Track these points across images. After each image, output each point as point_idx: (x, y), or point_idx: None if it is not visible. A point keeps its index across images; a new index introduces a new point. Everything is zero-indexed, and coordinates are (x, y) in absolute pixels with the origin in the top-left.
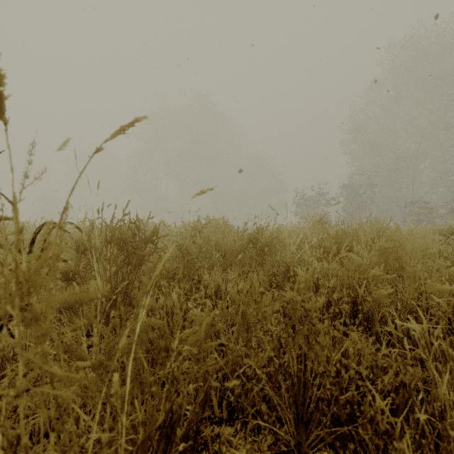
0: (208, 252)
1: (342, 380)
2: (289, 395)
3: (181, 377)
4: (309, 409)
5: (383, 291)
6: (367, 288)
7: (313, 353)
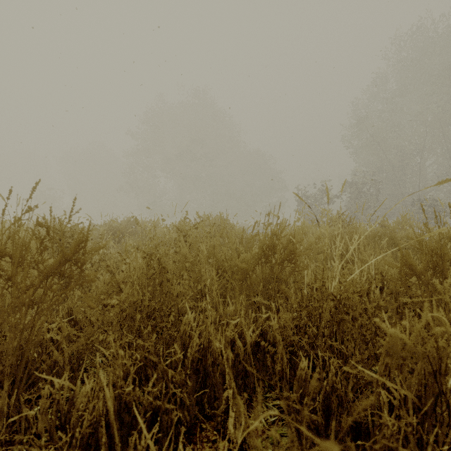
0: (197, 267)
1: None
2: None
3: None
4: None
5: None
6: None
7: None
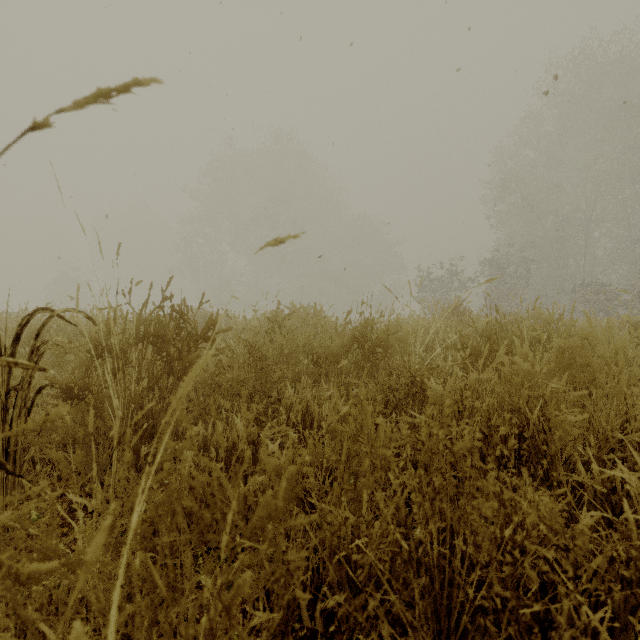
0: (293, 356)
1: (529, 584)
2: (428, 602)
3: (232, 600)
4: (463, 626)
5: (569, 417)
6: (543, 412)
7: (466, 526)
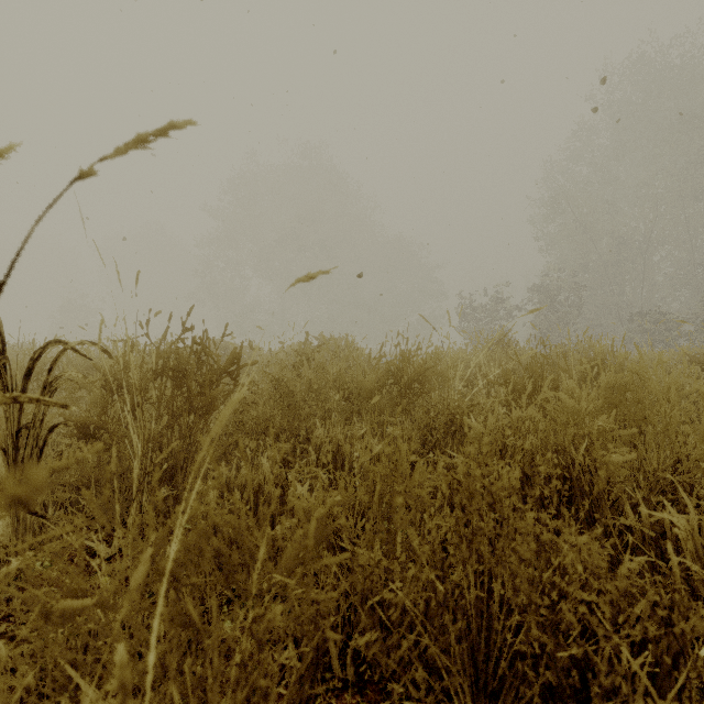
0: (323, 392)
1: (566, 626)
2: (464, 647)
3: (264, 634)
4: (500, 672)
5: (617, 456)
6: (590, 452)
7: (504, 569)
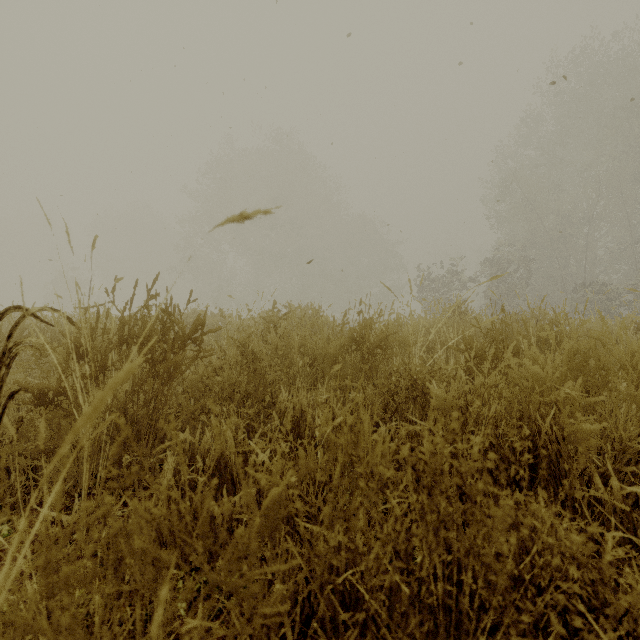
0: (288, 357)
1: None
2: None
3: None
4: None
5: (585, 425)
6: (557, 420)
7: (476, 557)
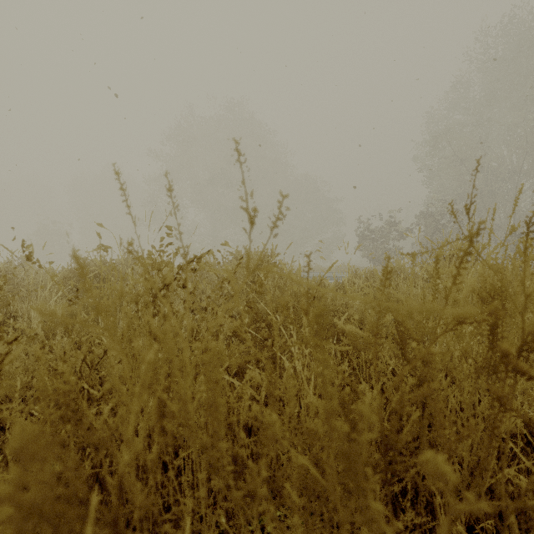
0: (128, 469)
1: None
2: None
3: None
4: None
5: None
6: None
7: None
